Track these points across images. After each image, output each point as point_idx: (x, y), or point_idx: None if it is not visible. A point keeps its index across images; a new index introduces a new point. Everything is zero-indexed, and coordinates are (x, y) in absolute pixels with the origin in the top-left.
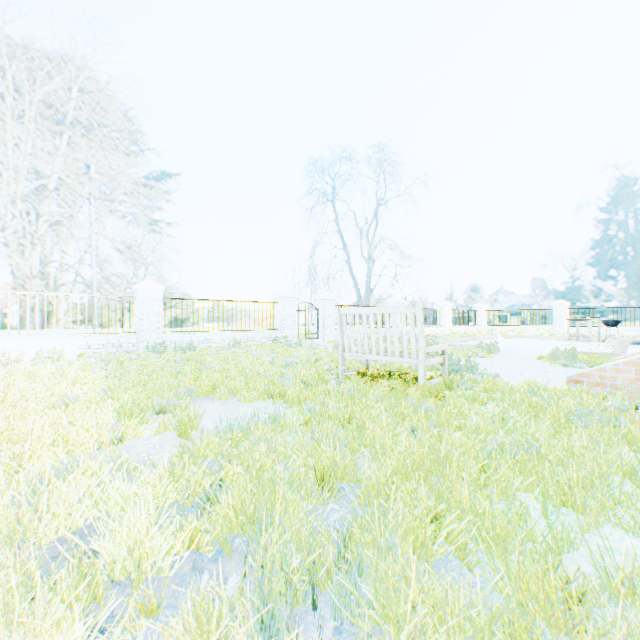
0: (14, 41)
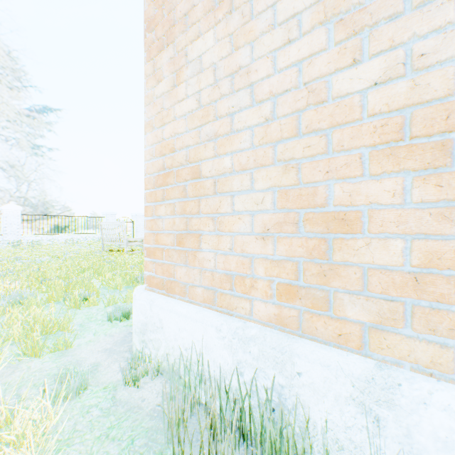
0: None
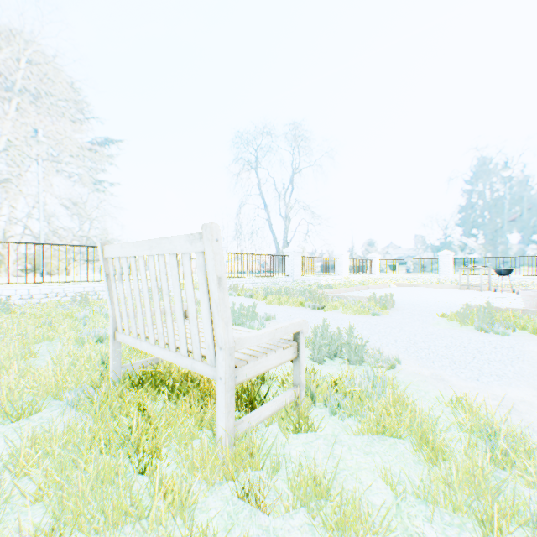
0: None
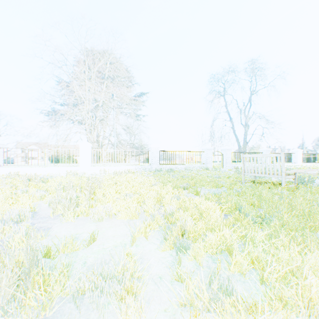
0: (94, 53)
